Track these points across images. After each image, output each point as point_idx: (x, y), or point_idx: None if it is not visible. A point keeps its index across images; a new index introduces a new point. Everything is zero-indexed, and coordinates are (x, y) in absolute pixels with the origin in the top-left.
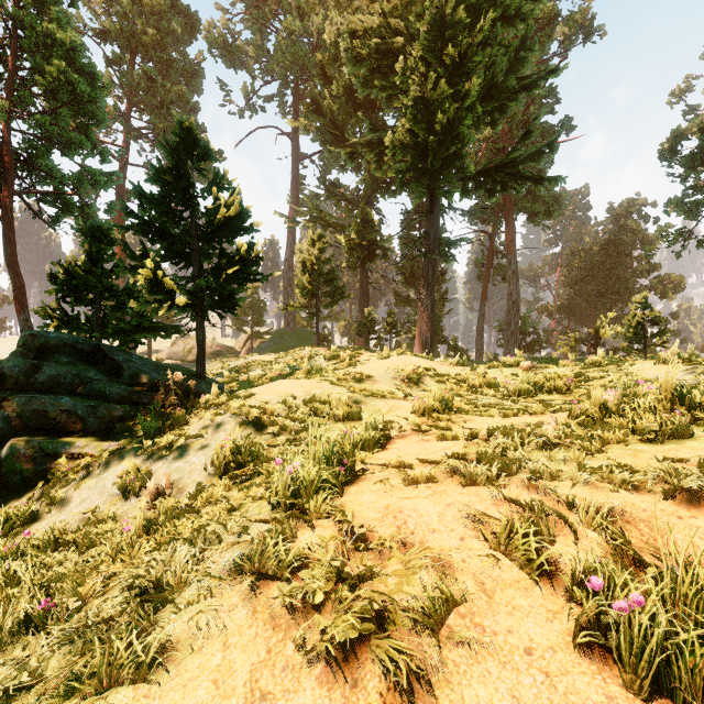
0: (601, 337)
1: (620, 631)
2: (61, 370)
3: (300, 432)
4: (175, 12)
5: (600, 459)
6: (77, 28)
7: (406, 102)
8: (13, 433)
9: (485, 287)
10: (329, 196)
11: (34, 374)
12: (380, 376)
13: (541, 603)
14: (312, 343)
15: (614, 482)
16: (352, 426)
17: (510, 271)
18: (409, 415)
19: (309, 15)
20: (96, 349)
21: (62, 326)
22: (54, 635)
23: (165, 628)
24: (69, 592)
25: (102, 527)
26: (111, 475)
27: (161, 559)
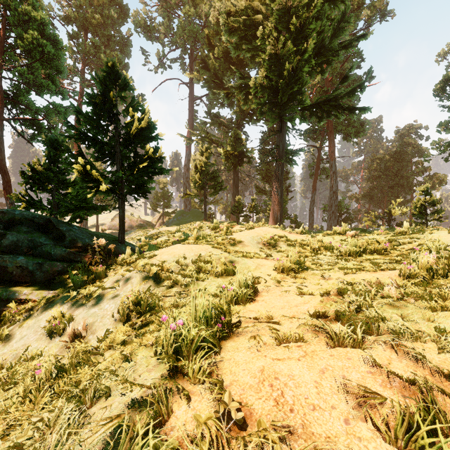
0: (392, 215)
1: None
2: (20, 237)
3: (189, 285)
4: (113, 4)
5: (446, 317)
6: (49, 14)
7: (264, 57)
8: None
9: (315, 182)
10: (213, 123)
11: (0, 240)
12: (247, 241)
13: None
14: (202, 219)
15: None
16: (228, 280)
17: (332, 171)
18: (271, 271)
19: (200, 5)
20: (48, 222)
21: (28, 206)
22: None
23: None
24: None
25: (28, 363)
26: (45, 317)
27: (47, 418)
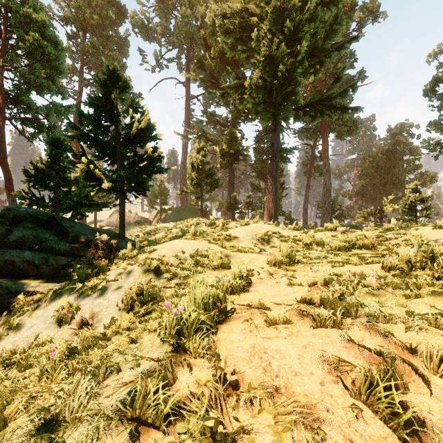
0: (384, 211)
1: None
2: (25, 233)
3: (187, 277)
4: (111, 5)
5: (418, 303)
6: (49, 15)
7: (259, 58)
8: None
9: (309, 180)
10: (209, 122)
11: (7, 236)
12: (242, 237)
13: None
14: (198, 216)
15: (441, 326)
16: (224, 273)
17: (325, 169)
18: (264, 265)
19: (196, 6)
20: (51, 218)
21: (31, 203)
22: None
23: None
24: None
25: (40, 348)
26: (53, 308)
27: (67, 389)
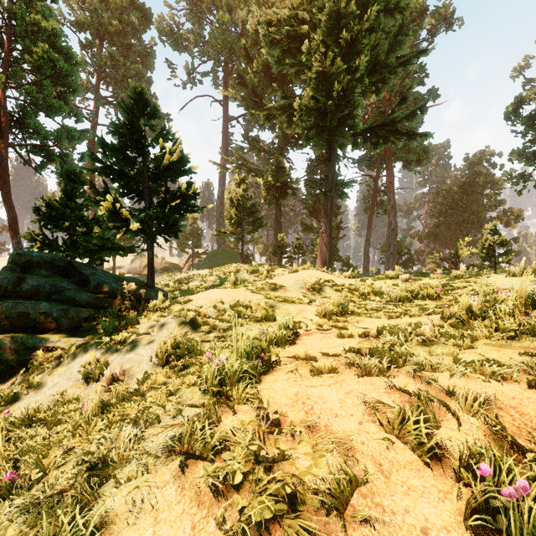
0: (459, 256)
1: (509, 515)
2: (40, 281)
3: (227, 330)
4: (133, 8)
5: (470, 353)
6: (58, 20)
7: (310, 75)
8: (2, 331)
9: (370, 218)
10: (251, 148)
11: (20, 284)
12: (290, 286)
13: (433, 483)
14: (238, 261)
15: (485, 373)
16: (268, 325)
17: (390, 205)
18: (314, 316)
19: (236, 10)
20: (69, 265)
21: (43, 247)
22: (15, 504)
23: (107, 501)
24: (32, 465)
25: (68, 407)
26: (77, 364)
27: (109, 437)
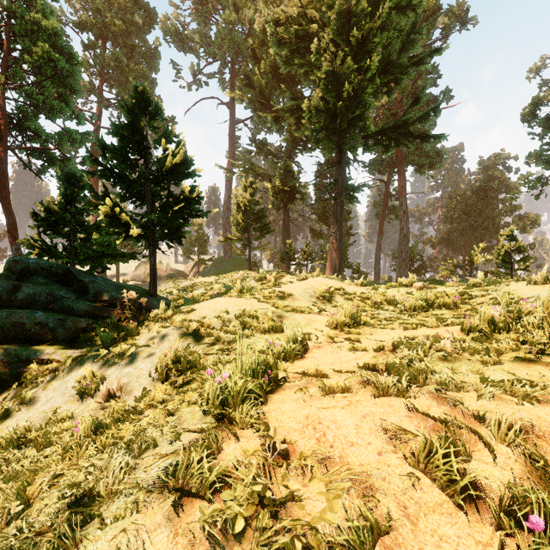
0: (474, 263)
1: None
2: (37, 289)
3: (232, 342)
4: (137, 8)
5: (497, 370)
6: (60, 20)
7: (319, 75)
8: None
9: (382, 224)
10: (258, 152)
11: (15, 293)
12: (299, 295)
13: (468, 532)
14: (245, 268)
15: (516, 394)
16: (276, 337)
17: (402, 211)
18: (324, 327)
19: (243, 10)
20: (67, 272)
21: (42, 253)
22: None
23: (88, 547)
24: (12, 496)
25: (60, 425)
26: (73, 378)
27: (98, 464)
